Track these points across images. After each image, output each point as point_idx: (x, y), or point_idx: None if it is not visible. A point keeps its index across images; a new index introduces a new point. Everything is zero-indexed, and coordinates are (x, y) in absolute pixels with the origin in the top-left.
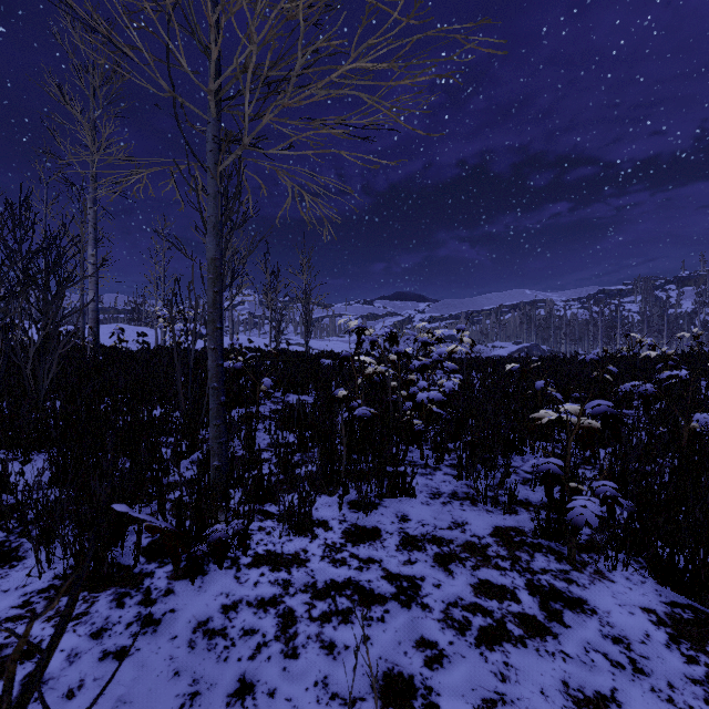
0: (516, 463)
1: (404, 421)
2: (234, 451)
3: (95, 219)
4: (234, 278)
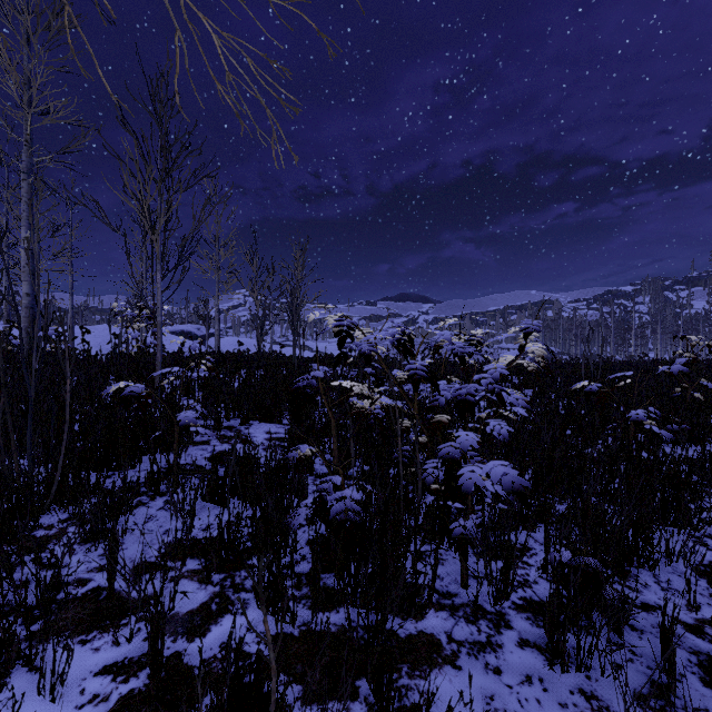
0: (652, 594)
1: (423, 486)
2: (82, 576)
3: (30, 194)
4: (181, 259)
